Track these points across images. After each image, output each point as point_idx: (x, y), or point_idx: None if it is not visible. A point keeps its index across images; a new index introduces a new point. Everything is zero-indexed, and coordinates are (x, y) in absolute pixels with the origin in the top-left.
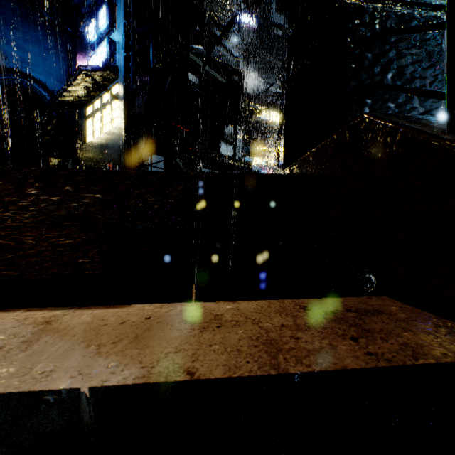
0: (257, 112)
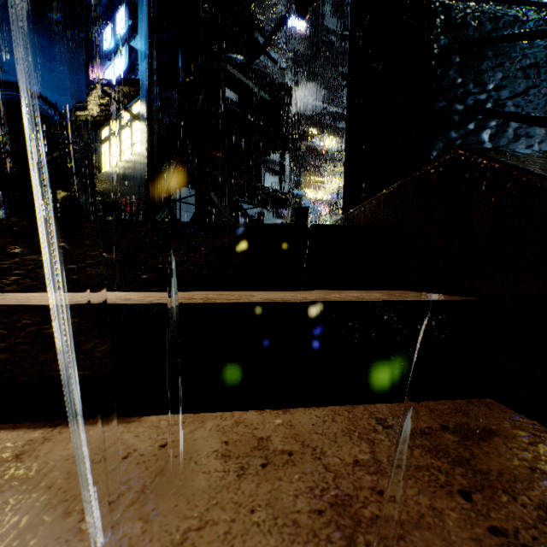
0: (309, 136)
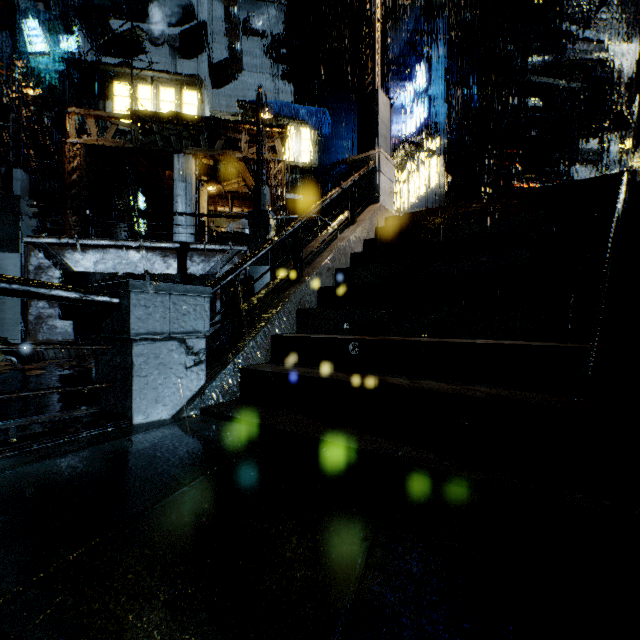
0: None
